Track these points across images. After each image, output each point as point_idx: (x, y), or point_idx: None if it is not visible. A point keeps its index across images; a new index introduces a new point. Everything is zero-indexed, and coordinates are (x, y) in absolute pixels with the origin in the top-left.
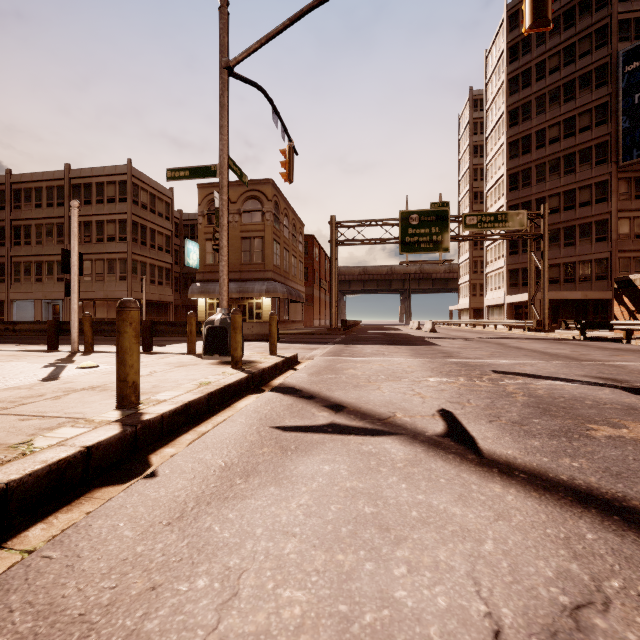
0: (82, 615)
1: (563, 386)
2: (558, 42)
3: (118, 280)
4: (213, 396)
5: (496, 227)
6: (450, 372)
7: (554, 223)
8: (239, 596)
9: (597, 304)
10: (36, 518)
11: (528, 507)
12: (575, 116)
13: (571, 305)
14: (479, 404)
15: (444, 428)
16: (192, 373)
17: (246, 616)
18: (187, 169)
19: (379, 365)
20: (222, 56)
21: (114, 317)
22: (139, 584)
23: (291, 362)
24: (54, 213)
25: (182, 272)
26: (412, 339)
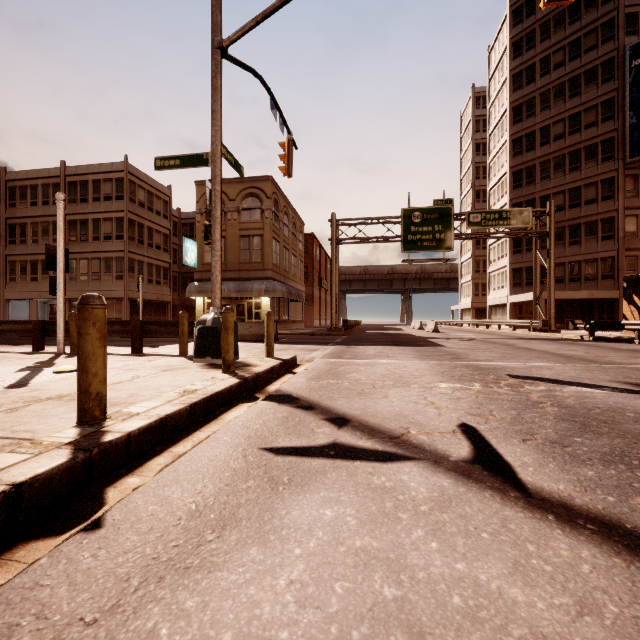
0: None
1: (593, 394)
2: (563, 37)
3: (115, 279)
4: (197, 407)
5: (501, 225)
6: (462, 376)
7: (559, 221)
8: None
9: (603, 304)
10: None
11: (618, 587)
12: (580, 112)
13: (576, 305)
14: (504, 417)
15: (470, 450)
16: (178, 378)
17: None
18: (177, 157)
19: (384, 368)
20: (215, 35)
21: (111, 317)
22: None
23: (289, 365)
24: (50, 211)
25: (181, 271)
26: (415, 339)
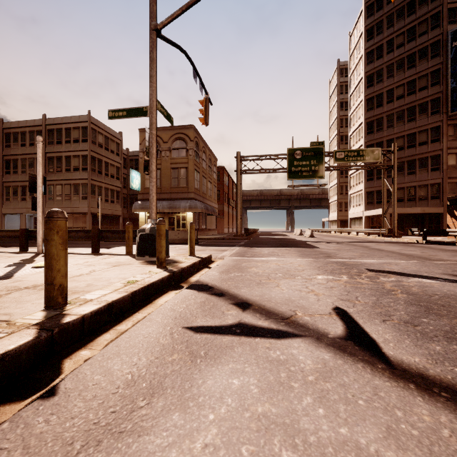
0: None
1: (431, 283)
2: (403, 25)
3: (81, 199)
4: (137, 294)
5: (358, 160)
6: (333, 270)
7: (400, 157)
8: None
9: (432, 217)
10: None
11: None
12: (415, 79)
13: (412, 217)
14: (367, 302)
15: (344, 329)
16: (124, 272)
17: None
18: (124, 110)
19: (275, 264)
20: (152, 20)
21: (78, 226)
22: None
23: (206, 261)
24: (34, 150)
25: (129, 194)
26: (297, 243)
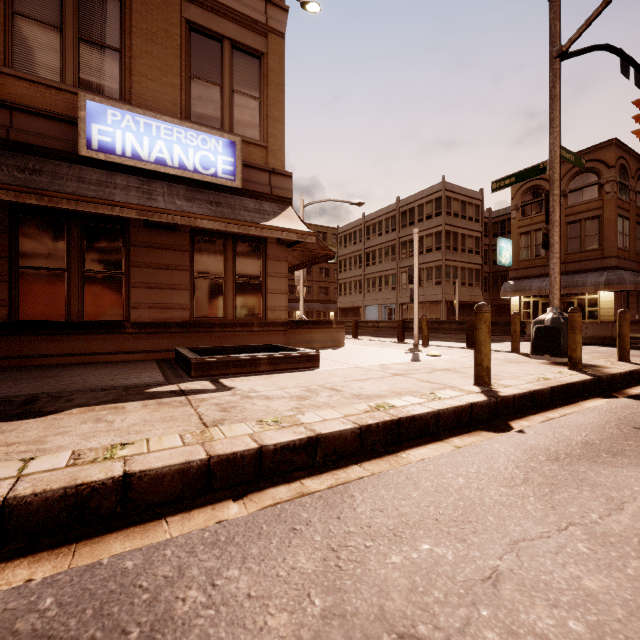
0: (511, 478)
1: None
2: None
3: (434, 285)
4: (555, 390)
5: None
6: None
7: None
8: (624, 511)
9: None
10: (452, 434)
11: None
12: None
13: None
14: None
15: None
16: (525, 369)
17: (633, 521)
18: (512, 176)
19: None
20: (552, 47)
21: (431, 317)
22: (540, 479)
23: None
24: (389, 238)
25: (491, 271)
26: None
